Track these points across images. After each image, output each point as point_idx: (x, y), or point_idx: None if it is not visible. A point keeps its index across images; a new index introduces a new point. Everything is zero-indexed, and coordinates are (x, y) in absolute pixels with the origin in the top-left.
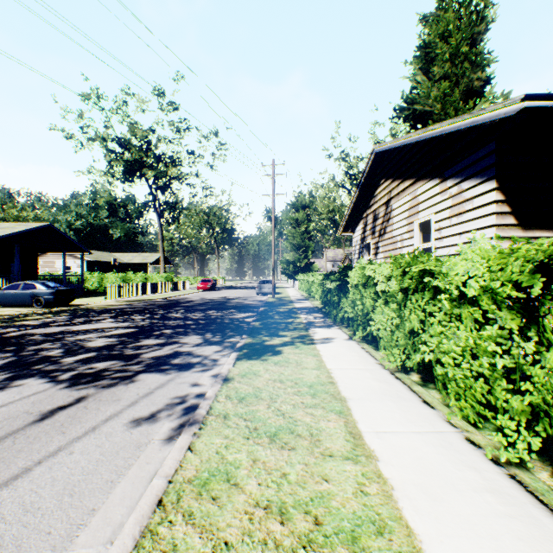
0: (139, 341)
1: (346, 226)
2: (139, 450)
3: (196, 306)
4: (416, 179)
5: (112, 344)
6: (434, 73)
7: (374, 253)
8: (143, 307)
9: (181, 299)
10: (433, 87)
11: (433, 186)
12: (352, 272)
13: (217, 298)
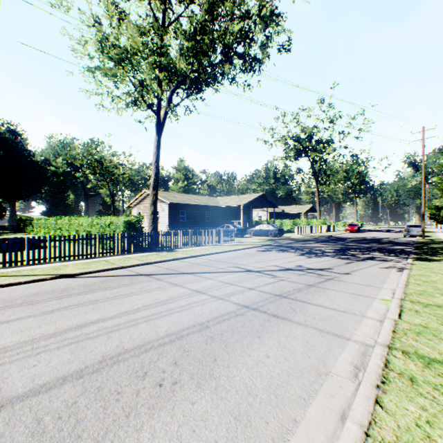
0: (347, 252)
1: None
2: (389, 271)
3: (357, 241)
4: None
5: (336, 251)
6: None
7: None
8: (323, 239)
9: (341, 236)
10: None
11: None
12: None
13: (368, 237)
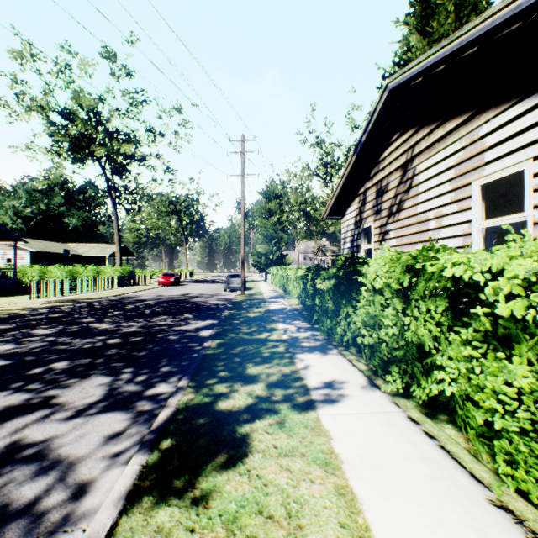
0: None
1: (332, 208)
2: None
3: (143, 308)
4: (476, 110)
5: None
6: (433, 29)
7: (379, 240)
8: (70, 311)
9: (132, 297)
10: (432, 46)
11: (530, 108)
12: (372, 267)
13: (176, 296)
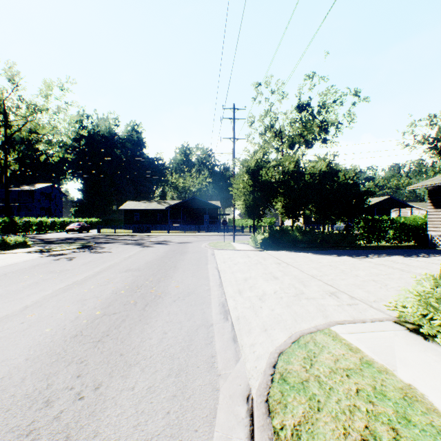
0: None
1: None
2: None
3: None
4: None
5: None
6: None
7: None
8: None
9: None
10: None
11: None
12: None
13: None
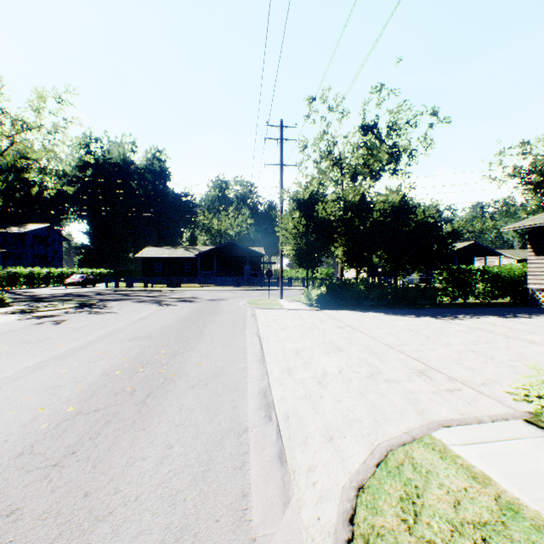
0: None
1: None
2: None
3: None
4: None
5: None
6: None
7: None
8: None
9: None
10: None
11: None
12: None
13: None
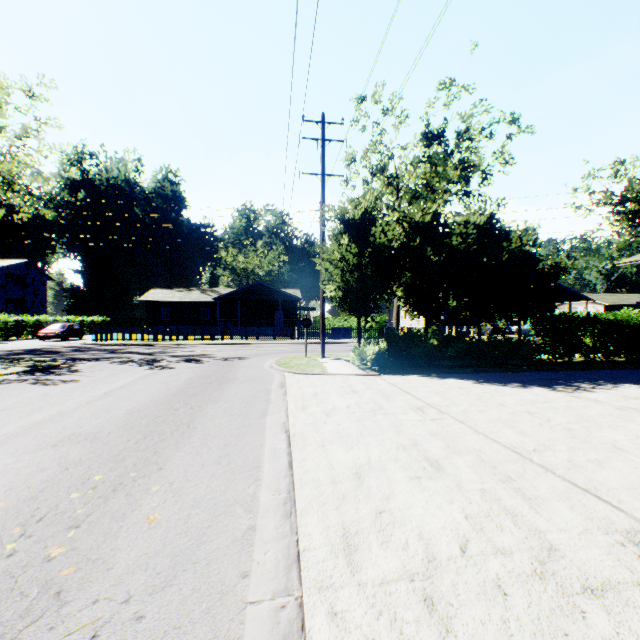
0: None
1: None
2: None
3: None
4: None
5: None
6: None
7: None
8: None
9: None
10: None
11: None
12: None
13: None
